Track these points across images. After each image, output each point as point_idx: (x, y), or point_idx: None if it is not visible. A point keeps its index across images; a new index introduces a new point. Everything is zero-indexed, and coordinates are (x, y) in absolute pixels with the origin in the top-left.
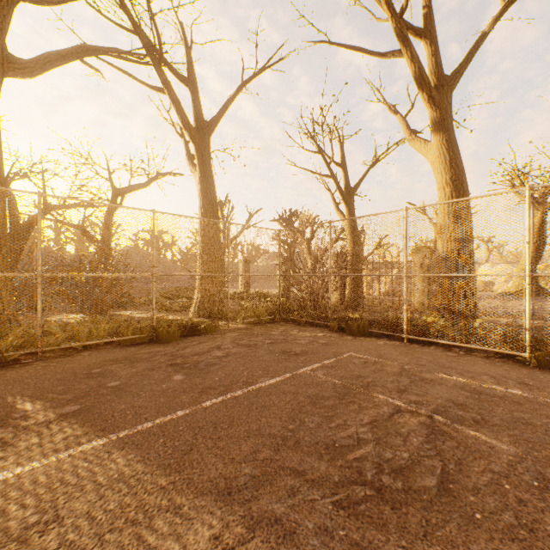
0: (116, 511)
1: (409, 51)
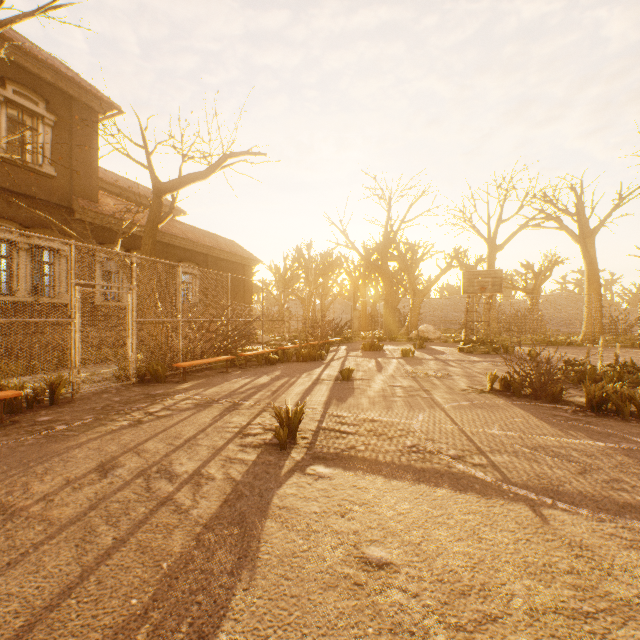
0: None
1: None
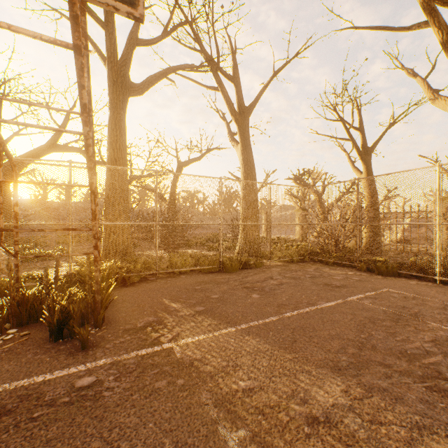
0: (269, 367)
1: (436, 21)
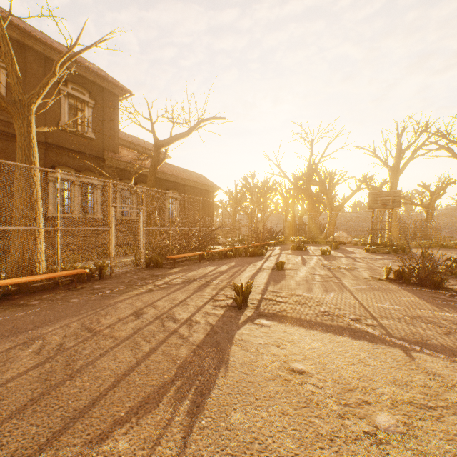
0: None
1: None
